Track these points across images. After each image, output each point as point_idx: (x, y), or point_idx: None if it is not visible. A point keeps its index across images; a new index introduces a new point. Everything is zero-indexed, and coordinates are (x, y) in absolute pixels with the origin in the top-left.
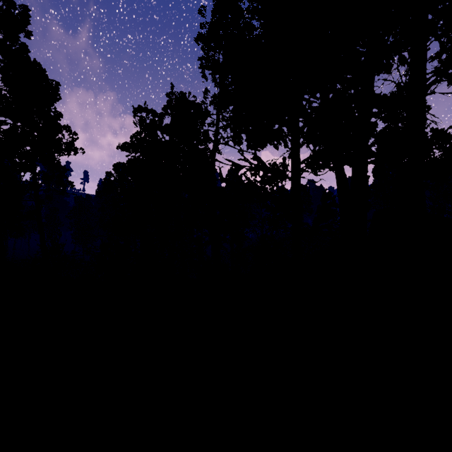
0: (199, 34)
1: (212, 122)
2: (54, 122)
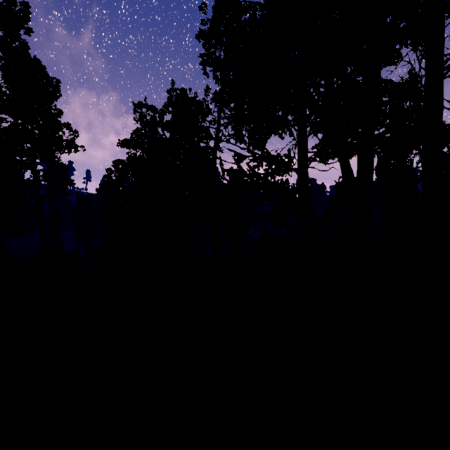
0: (200, 31)
1: (213, 120)
2: (55, 120)
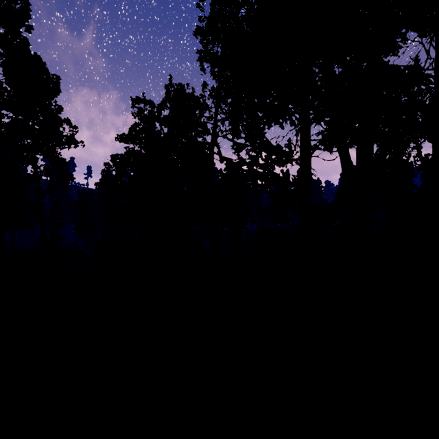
0: (198, 27)
1: (210, 116)
2: (55, 116)
